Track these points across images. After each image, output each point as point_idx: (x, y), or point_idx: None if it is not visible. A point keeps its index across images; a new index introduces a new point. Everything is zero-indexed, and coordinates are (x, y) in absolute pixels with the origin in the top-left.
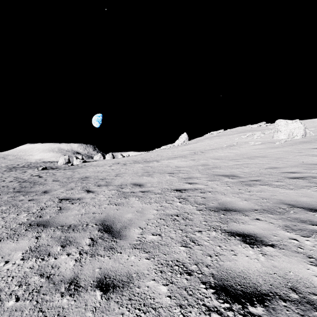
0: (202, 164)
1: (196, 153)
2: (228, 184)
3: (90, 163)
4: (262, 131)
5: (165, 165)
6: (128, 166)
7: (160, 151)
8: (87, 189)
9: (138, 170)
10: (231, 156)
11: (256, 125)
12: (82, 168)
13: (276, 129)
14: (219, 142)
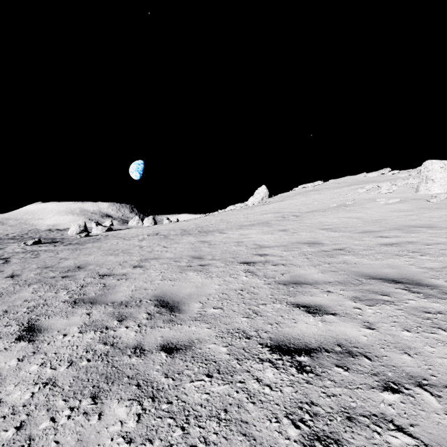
0: (307, 241)
1: (286, 218)
2: (441, 324)
3: (117, 232)
4: (392, 181)
5: (235, 240)
6: (169, 241)
7: (226, 213)
8: (35, 317)
9: (184, 250)
10: (355, 224)
11: (376, 172)
12: (98, 241)
13: (423, 177)
14: (321, 200)
